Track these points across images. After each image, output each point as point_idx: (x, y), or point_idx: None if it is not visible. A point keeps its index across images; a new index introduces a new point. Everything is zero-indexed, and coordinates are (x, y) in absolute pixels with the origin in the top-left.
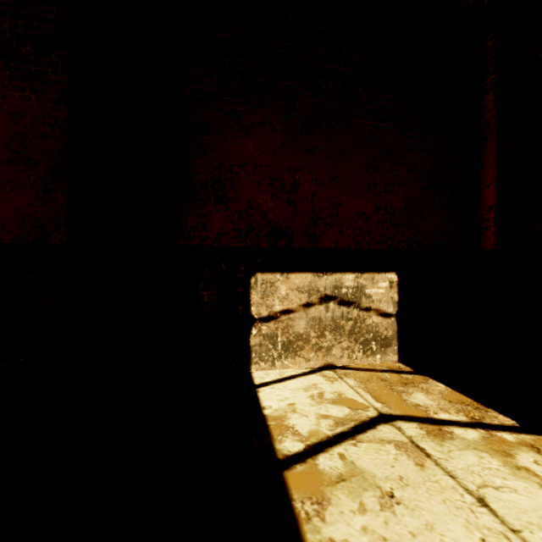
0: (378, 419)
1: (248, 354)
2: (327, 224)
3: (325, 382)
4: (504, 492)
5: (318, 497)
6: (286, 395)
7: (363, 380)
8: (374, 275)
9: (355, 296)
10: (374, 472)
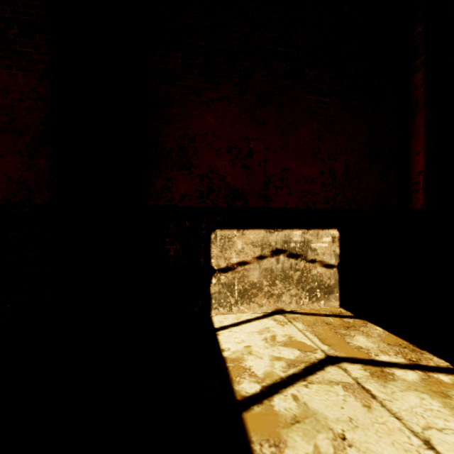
0: (326, 361)
1: (209, 300)
2: (277, 187)
3: (277, 325)
4: (447, 434)
5: (275, 439)
6: (243, 338)
7: (310, 324)
8: (319, 231)
9: (302, 250)
10: (326, 414)
